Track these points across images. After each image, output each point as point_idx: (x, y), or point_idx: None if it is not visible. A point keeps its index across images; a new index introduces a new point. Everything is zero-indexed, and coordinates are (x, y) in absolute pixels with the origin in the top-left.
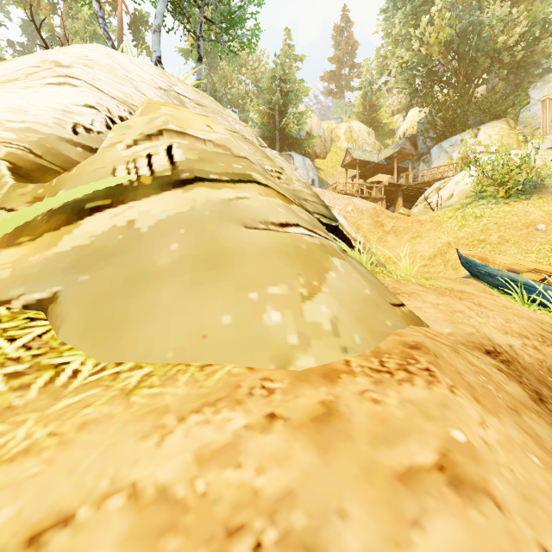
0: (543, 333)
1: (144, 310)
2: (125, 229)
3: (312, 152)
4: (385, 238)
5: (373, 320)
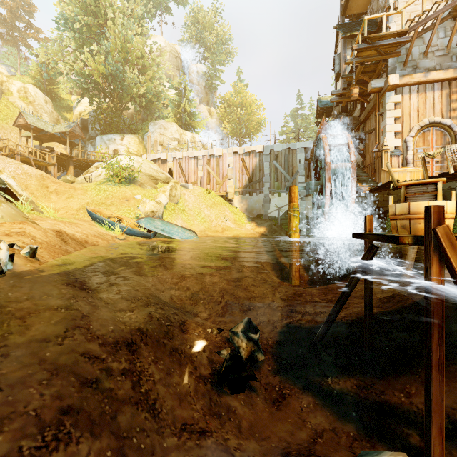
0: (97, 235)
1: None
2: None
3: None
4: (49, 196)
5: (15, 218)
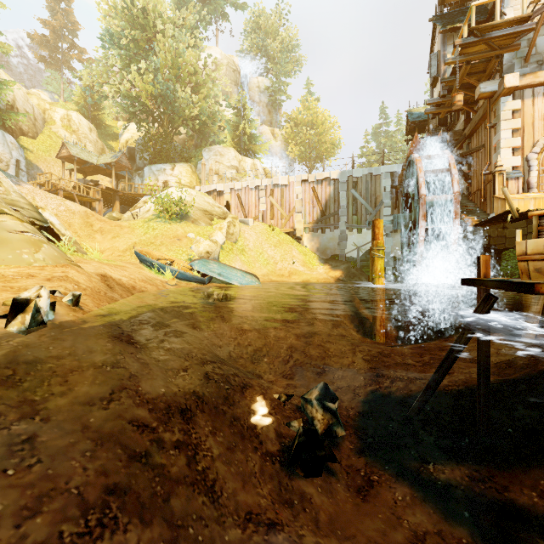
0: (146, 279)
1: None
2: None
3: (16, 126)
4: (93, 235)
5: (57, 260)
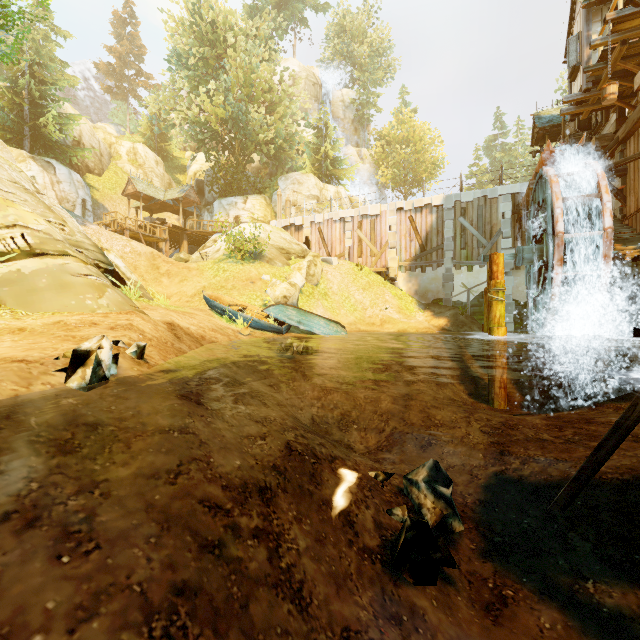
0: (216, 328)
1: (41, 300)
2: (17, 272)
3: (83, 163)
4: (160, 279)
5: (121, 306)
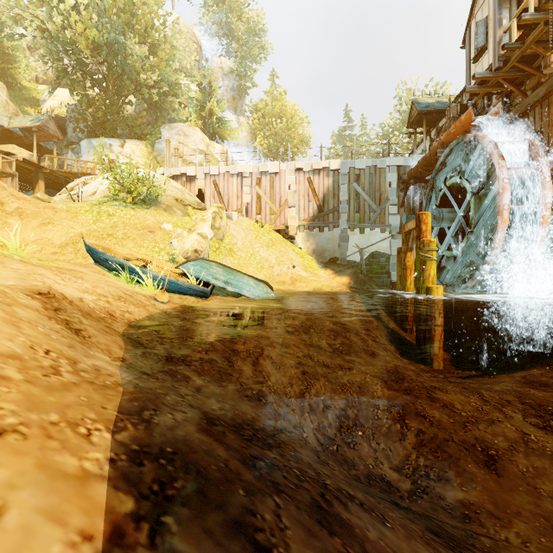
0: (123, 295)
1: None
2: None
3: None
4: (5, 219)
5: None
